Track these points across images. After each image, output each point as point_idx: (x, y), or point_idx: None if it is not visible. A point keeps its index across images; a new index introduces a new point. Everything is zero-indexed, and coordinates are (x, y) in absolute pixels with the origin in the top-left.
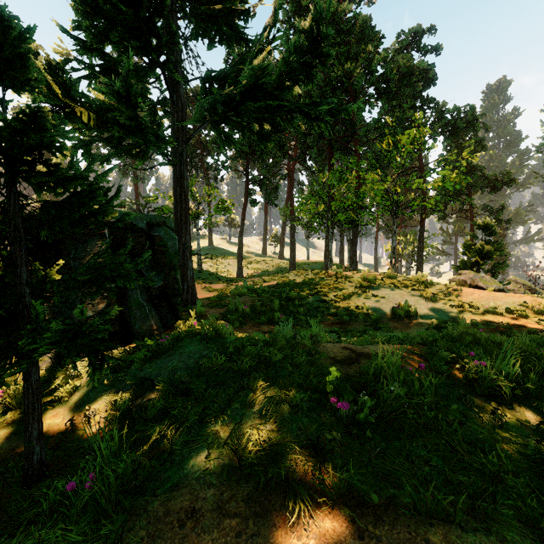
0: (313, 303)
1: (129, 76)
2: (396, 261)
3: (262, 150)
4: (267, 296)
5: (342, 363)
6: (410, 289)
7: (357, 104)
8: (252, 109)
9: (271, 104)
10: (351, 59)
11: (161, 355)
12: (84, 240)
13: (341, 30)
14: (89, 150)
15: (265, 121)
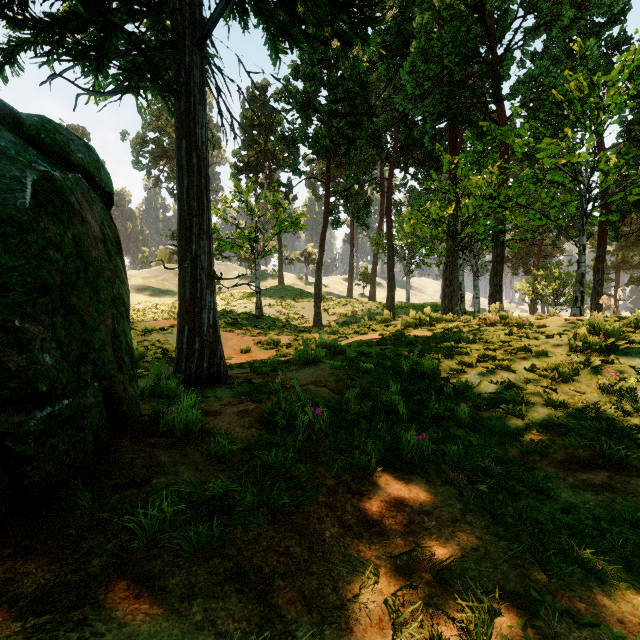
0: (480, 386)
1: None
2: (532, 304)
3: (348, 144)
4: (368, 366)
5: None
6: None
7: None
8: None
9: None
10: None
11: None
12: None
13: None
14: None
15: None
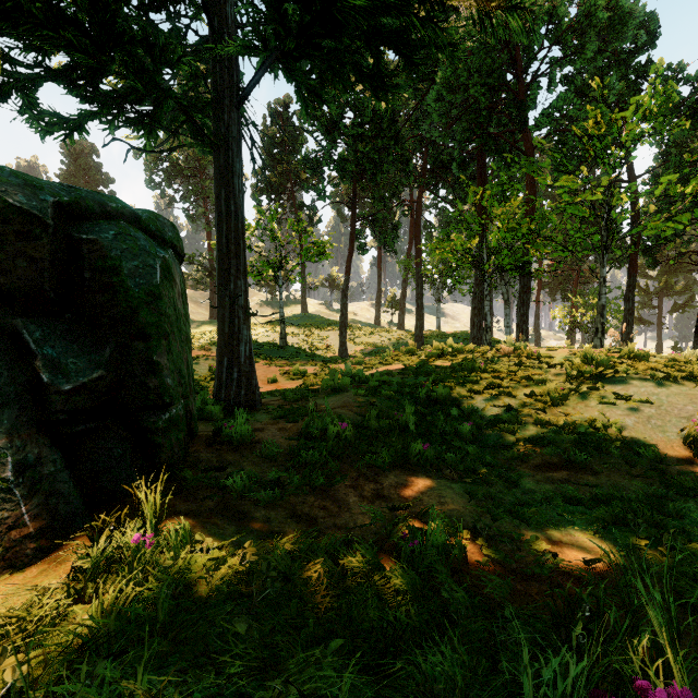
0: (484, 409)
1: None
2: (570, 333)
3: (375, 168)
4: (388, 393)
5: None
6: None
7: None
8: (358, 4)
9: None
10: None
11: None
12: None
13: None
14: (36, 105)
15: (386, 41)
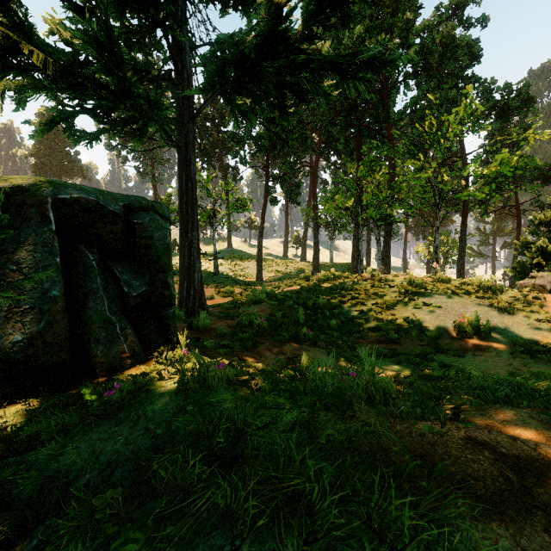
0: (347, 313)
1: (108, 15)
2: (428, 263)
3: (283, 143)
4: (289, 303)
5: (502, 514)
6: (473, 296)
7: (408, 53)
8: (270, 70)
9: (295, 60)
10: (384, 33)
11: (106, 419)
12: (16, 225)
13: (372, 1)
14: (73, 126)
15: (287, 87)
